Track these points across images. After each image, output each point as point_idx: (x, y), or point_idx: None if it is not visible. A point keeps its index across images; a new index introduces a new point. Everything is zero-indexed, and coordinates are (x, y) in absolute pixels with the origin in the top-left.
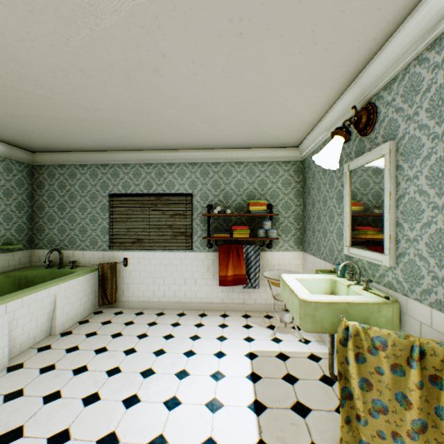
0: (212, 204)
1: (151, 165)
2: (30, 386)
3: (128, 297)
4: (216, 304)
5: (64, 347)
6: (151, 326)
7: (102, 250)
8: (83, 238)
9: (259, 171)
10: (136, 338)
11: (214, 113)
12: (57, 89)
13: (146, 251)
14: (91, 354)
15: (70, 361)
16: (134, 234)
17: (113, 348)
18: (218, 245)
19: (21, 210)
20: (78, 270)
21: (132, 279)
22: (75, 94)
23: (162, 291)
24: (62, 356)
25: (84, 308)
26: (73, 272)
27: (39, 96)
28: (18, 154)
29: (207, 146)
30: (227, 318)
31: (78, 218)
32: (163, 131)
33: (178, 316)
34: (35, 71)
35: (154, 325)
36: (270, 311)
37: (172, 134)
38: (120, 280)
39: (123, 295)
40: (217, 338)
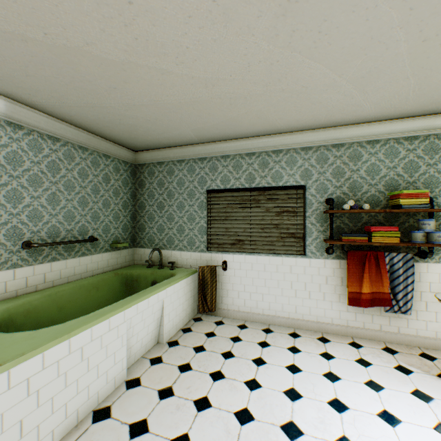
0: (332, 198)
1: (253, 154)
2: (153, 417)
3: (227, 306)
4: (337, 327)
5: (175, 363)
6: (263, 347)
7: (199, 251)
8: (180, 237)
9: (405, 149)
10: (252, 364)
11: (380, 60)
12: (182, 56)
13: (247, 254)
14: (207, 380)
15: (187, 385)
16: (233, 234)
17: (230, 375)
18: (346, 251)
19: (126, 209)
20: (177, 271)
21: (231, 285)
22: (200, 61)
23: (266, 302)
24: (177, 377)
25: (185, 314)
26: (173, 274)
27: (159, 72)
28: (124, 154)
29: (330, 122)
30: (361, 350)
31: (176, 217)
32: (283, 106)
33: (291, 336)
34: (165, 27)
35: (266, 346)
36: (423, 346)
37: (292, 110)
38: (218, 285)
39: (221, 302)
40: (366, 383)
